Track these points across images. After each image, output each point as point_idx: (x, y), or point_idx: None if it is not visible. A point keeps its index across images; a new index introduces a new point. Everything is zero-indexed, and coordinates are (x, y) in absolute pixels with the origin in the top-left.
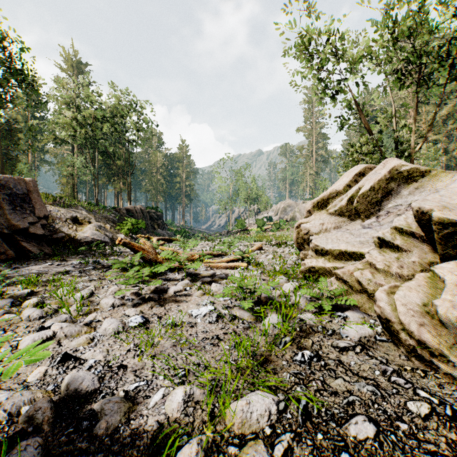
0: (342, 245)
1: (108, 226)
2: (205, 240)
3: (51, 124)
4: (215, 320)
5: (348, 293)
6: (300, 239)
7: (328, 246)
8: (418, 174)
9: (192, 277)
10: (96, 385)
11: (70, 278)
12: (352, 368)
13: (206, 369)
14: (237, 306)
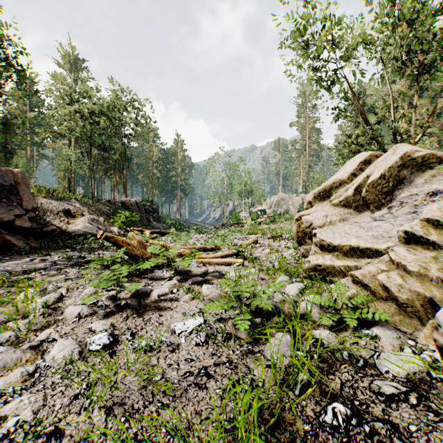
0: (352, 240)
1: (102, 218)
2: (199, 233)
3: (47, 118)
4: (204, 341)
5: (368, 300)
6: (300, 233)
7: (336, 241)
8: (433, 160)
9: (181, 276)
10: None
11: (45, 276)
12: (415, 439)
13: (184, 442)
14: (232, 319)
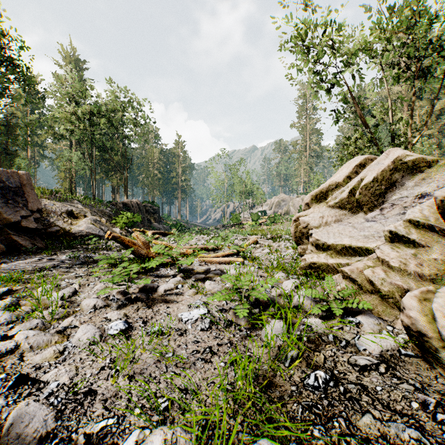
0: (345, 240)
1: (104, 219)
2: (200, 234)
3: (48, 120)
4: (208, 327)
5: (356, 293)
6: (298, 233)
7: (330, 241)
8: (423, 164)
9: (185, 273)
10: (48, 426)
11: (56, 274)
12: (379, 396)
13: (194, 398)
14: (233, 309)
